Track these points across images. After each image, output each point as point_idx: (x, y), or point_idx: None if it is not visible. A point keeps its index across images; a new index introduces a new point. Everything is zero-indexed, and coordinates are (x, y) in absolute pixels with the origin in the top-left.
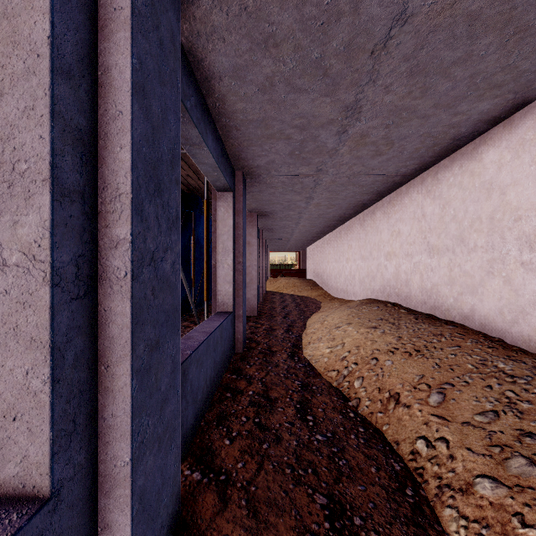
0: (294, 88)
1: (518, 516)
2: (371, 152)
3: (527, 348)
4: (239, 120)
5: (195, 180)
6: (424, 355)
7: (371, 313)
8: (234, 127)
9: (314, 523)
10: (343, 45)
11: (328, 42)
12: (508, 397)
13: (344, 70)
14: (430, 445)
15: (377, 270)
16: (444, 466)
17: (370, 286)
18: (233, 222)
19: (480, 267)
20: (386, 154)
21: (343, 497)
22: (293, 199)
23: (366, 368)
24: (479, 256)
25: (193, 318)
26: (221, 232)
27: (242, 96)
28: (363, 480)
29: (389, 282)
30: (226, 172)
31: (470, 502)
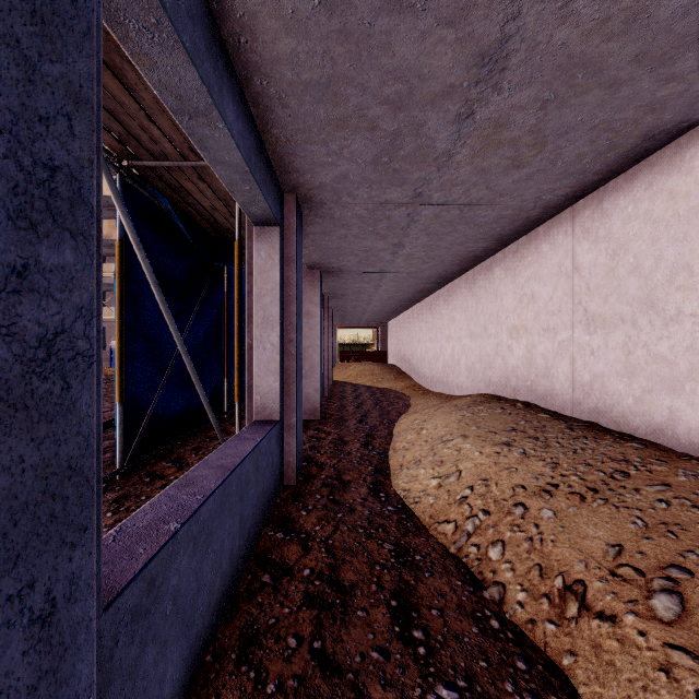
0: None
1: None
2: (505, 160)
3: None
4: (285, 82)
5: (226, 217)
6: (608, 500)
7: (495, 419)
8: (277, 100)
9: None
10: None
11: None
12: None
13: None
14: None
15: (495, 353)
16: None
17: (484, 376)
18: (280, 275)
19: (689, 348)
20: (528, 166)
21: None
22: (374, 247)
23: (507, 521)
24: (687, 330)
25: (226, 424)
26: (261, 291)
27: (289, 20)
28: None
29: (516, 371)
30: (267, 188)
31: None
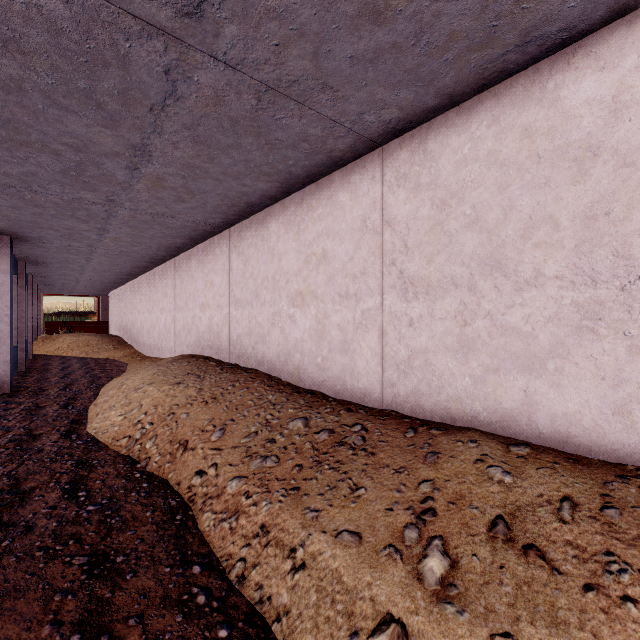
0: (57, 104)
1: (246, 494)
2: (173, 196)
3: (292, 382)
4: None
5: None
6: (218, 401)
7: (180, 369)
8: None
9: (68, 583)
10: (117, 90)
11: (98, 80)
12: (267, 419)
13: (123, 112)
14: (205, 474)
15: (193, 323)
16: (211, 485)
17: (186, 341)
18: None
19: (268, 319)
20: (190, 202)
21: (109, 547)
22: (77, 227)
23: (162, 425)
24: (267, 310)
25: None
26: None
27: None
28: (135, 526)
29: (204, 335)
30: None
31: (221, 501)
